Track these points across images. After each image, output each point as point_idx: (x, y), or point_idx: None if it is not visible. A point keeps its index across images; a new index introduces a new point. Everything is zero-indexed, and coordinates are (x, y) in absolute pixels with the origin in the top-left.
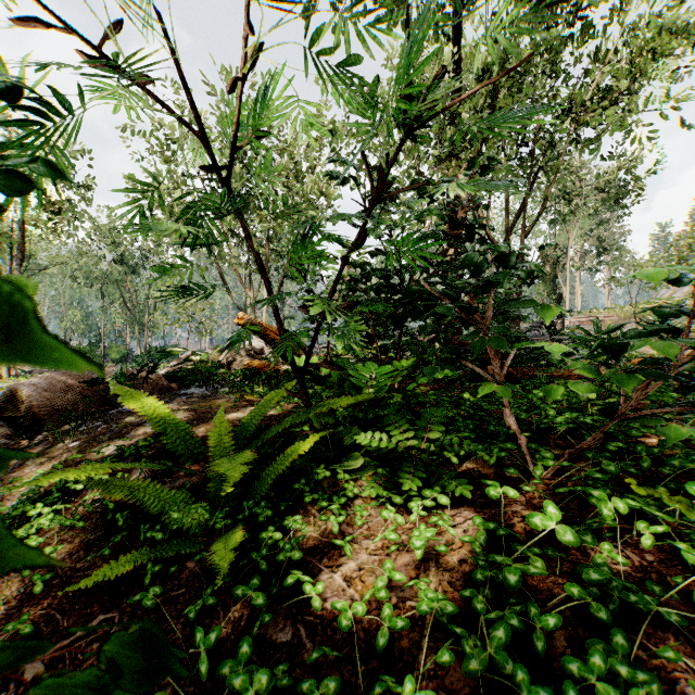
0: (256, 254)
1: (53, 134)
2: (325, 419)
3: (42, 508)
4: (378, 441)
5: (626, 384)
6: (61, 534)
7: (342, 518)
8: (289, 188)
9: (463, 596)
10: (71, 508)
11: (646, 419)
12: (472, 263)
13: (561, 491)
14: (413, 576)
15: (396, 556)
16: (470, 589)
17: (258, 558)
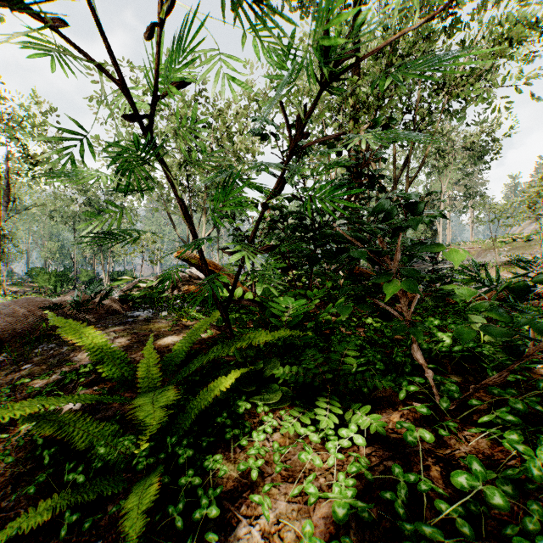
0: (181, 201)
1: None
2: (246, 351)
3: None
4: (295, 377)
5: None
6: None
7: (261, 462)
8: (222, 146)
9: None
10: (10, 436)
11: None
12: (384, 209)
13: (473, 431)
14: (332, 531)
15: (315, 505)
16: None
17: (175, 513)
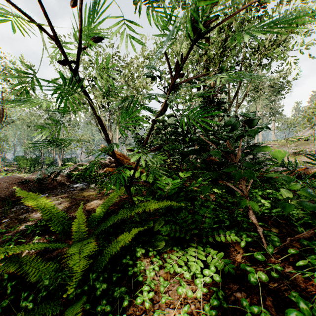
0: (99, 118)
1: None
2: (142, 214)
3: None
4: (174, 233)
5: None
6: None
7: (152, 294)
8: (128, 85)
9: None
10: None
11: None
12: (231, 124)
13: (293, 271)
14: None
15: None
16: None
17: None
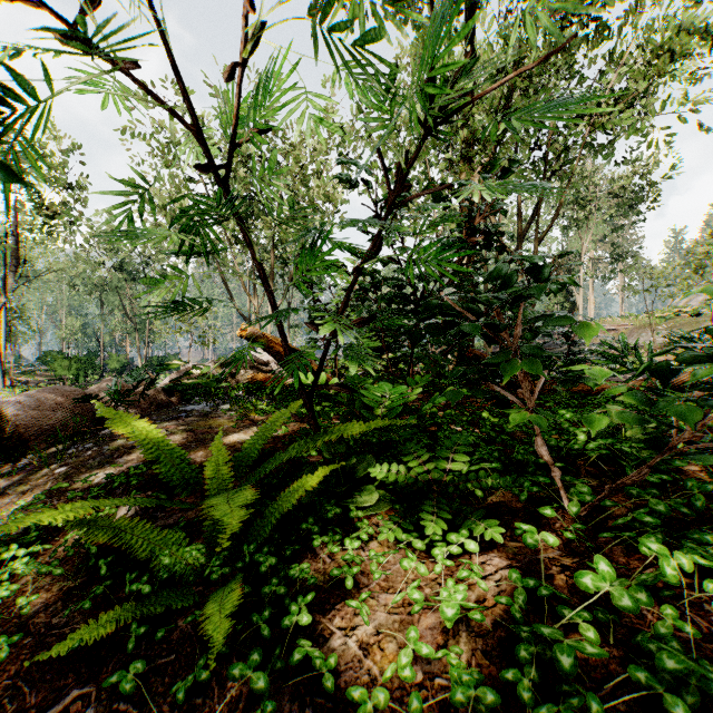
0: (259, 265)
1: (12, 123)
2: (335, 447)
3: (18, 550)
4: (395, 475)
5: (686, 418)
6: (36, 584)
7: (357, 569)
8: (295, 192)
9: (504, 679)
10: (51, 548)
11: (707, 457)
12: (501, 275)
13: (606, 536)
14: (440, 642)
15: (420, 616)
16: (513, 669)
17: (260, 622)
